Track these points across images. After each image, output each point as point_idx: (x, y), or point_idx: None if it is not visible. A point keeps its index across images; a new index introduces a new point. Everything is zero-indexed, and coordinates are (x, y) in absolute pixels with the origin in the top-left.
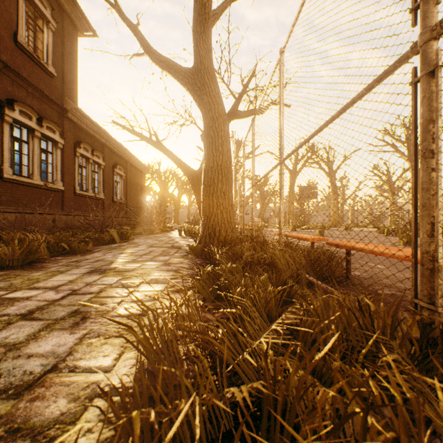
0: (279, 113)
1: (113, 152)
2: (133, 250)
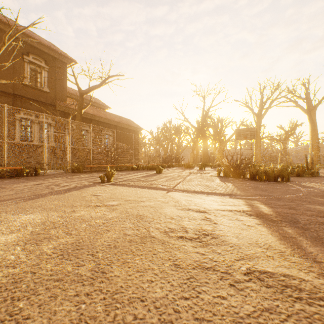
0: None
1: (101, 122)
2: None
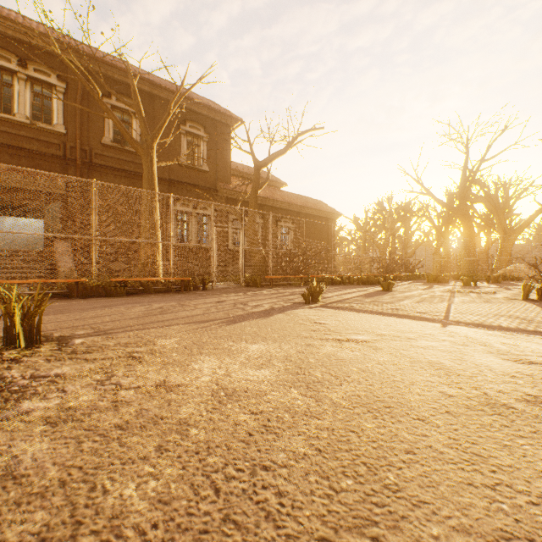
0: (97, 212)
1: (277, 208)
2: None
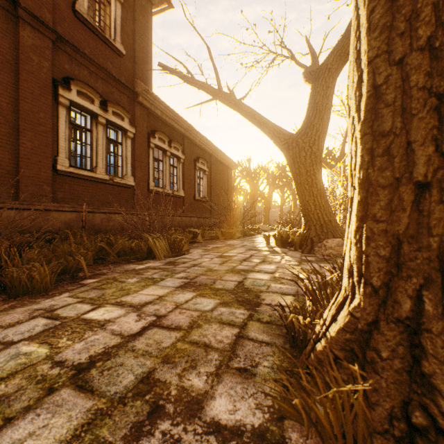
0: None
1: (194, 145)
2: (114, 308)
